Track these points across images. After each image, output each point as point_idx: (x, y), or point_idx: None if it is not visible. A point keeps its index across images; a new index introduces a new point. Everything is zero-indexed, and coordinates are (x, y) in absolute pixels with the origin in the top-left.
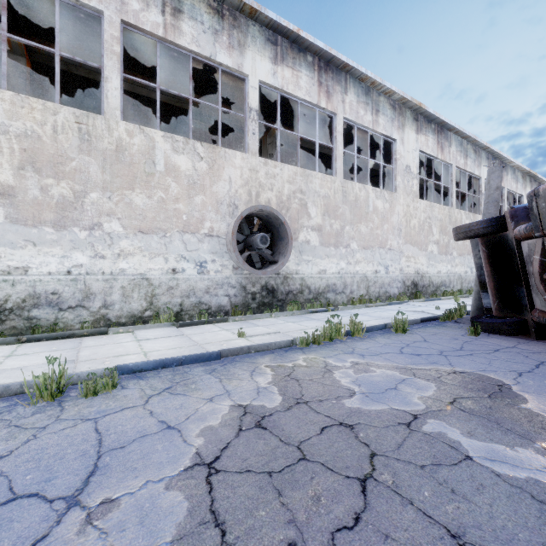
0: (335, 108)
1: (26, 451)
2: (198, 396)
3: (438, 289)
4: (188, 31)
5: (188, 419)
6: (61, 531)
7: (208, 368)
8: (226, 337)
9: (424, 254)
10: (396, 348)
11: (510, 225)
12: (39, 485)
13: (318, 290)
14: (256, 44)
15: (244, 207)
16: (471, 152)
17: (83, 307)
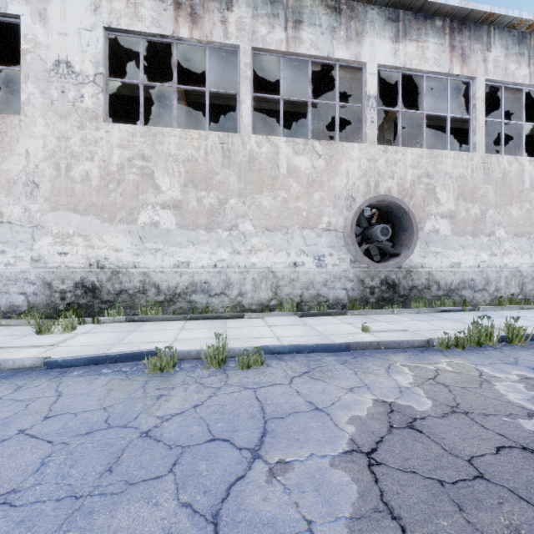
0: (473, 71)
1: (212, 404)
2: (337, 384)
3: None
4: (307, 38)
5: (334, 404)
6: (254, 476)
7: (339, 358)
8: (349, 330)
9: None
10: None
11: None
12: (228, 433)
13: (450, 286)
14: (374, 28)
15: (362, 199)
16: None
17: (224, 294)
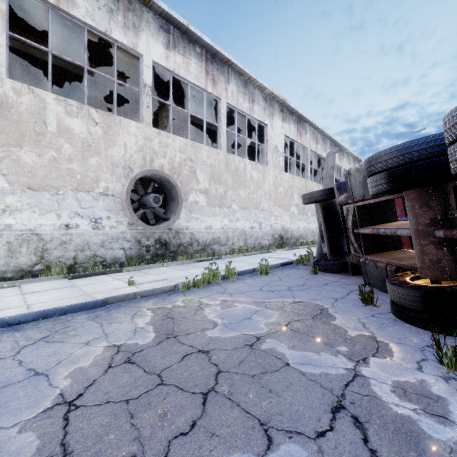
0: (220, 94)
1: None
2: (75, 341)
3: (298, 241)
4: (82, 4)
5: (60, 363)
6: None
7: (92, 315)
8: (117, 286)
9: (288, 214)
10: (258, 287)
11: (337, 194)
12: None
13: (205, 242)
14: (150, 29)
15: (139, 171)
16: (320, 139)
17: None
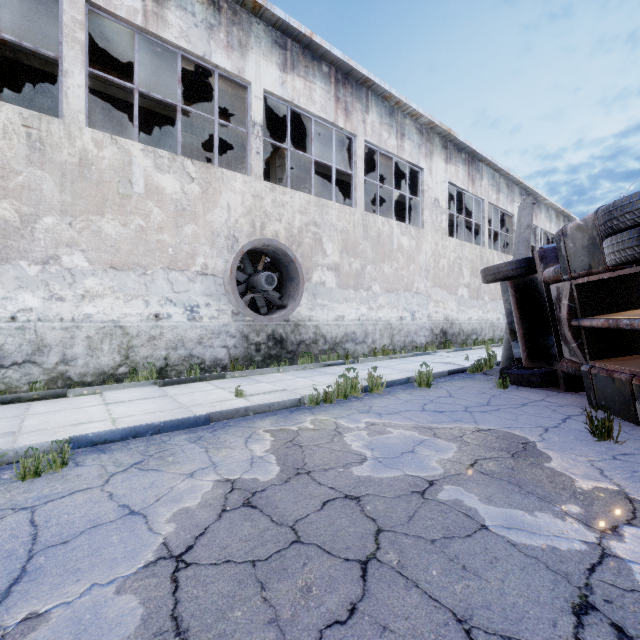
0: (355, 129)
1: None
2: (175, 471)
3: (469, 338)
4: (175, 22)
5: (159, 500)
6: None
7: (193, 435)
8: (221, 397)
9: (454, 299)
10: (418, 405)
11: (539, 267)
12: None
13: (335, 339)
14: (261, 46)
15: (246, 241)
16: (503, 186)
17: (33, 363)
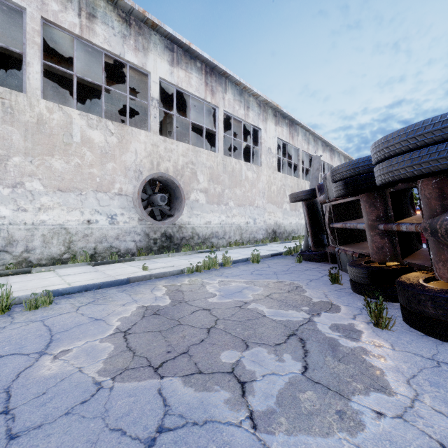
0: (218, 103)
1: None
2: (114, 304)
3: (290, 235)
4: (101, 32)
5: (109, 315)
6: (41, 363)
7: (120, 289)
8: (133, 271)
9: (280, 210)
10: (249, 272)
11: (318, 194)
12: (16, 350)
13: (205, 236)
14: (157, 49)
15: (147, 173)
16: (312, 140)
17: (6, 252)
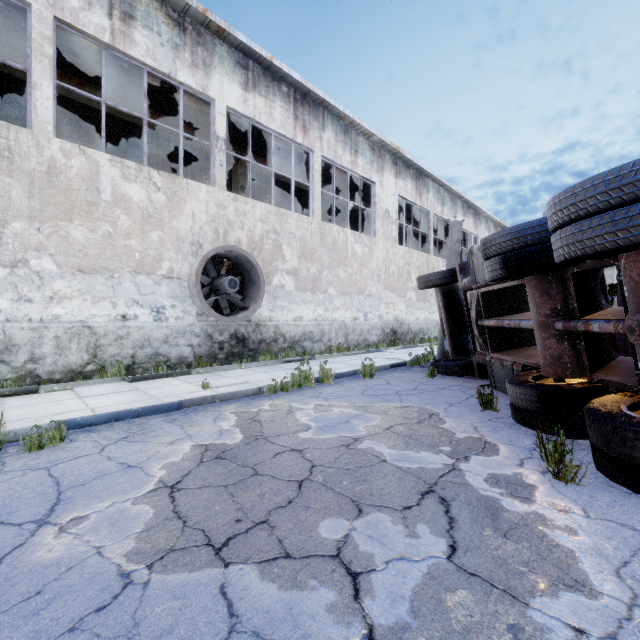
0: (312, 145)
1: None
2: (158, 441)
3: (417, 336)
4: (141, 41)
5: (150, 459)
6: (38, 539)
7: (168, 418)
8: (188, 389)
9: (403, 301)
10: (359, 391)
11: (459, 277)
12: (2, 517)
13: (294, 338)
14: (224, 66)
15: (210, 247)
16: (448, 200)
17: (1, 362)
